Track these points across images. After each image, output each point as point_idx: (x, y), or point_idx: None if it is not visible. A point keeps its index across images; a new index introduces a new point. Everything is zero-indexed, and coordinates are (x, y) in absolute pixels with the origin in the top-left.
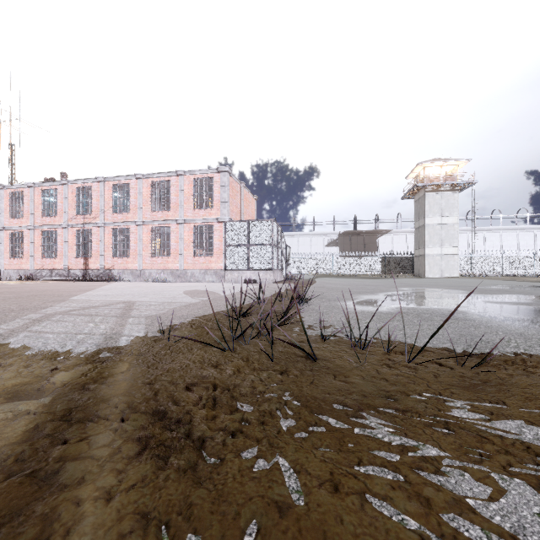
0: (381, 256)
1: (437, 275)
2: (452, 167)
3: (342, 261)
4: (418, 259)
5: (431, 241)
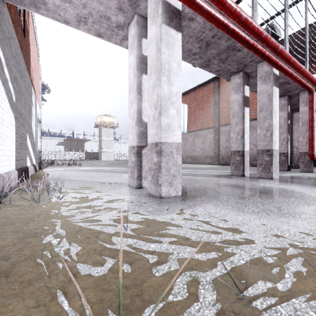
0: (85, 152)
1: (106, 159)
2: (112, 119)
3: (66, 153)
4: (100, 153)
5: (104, 146)
